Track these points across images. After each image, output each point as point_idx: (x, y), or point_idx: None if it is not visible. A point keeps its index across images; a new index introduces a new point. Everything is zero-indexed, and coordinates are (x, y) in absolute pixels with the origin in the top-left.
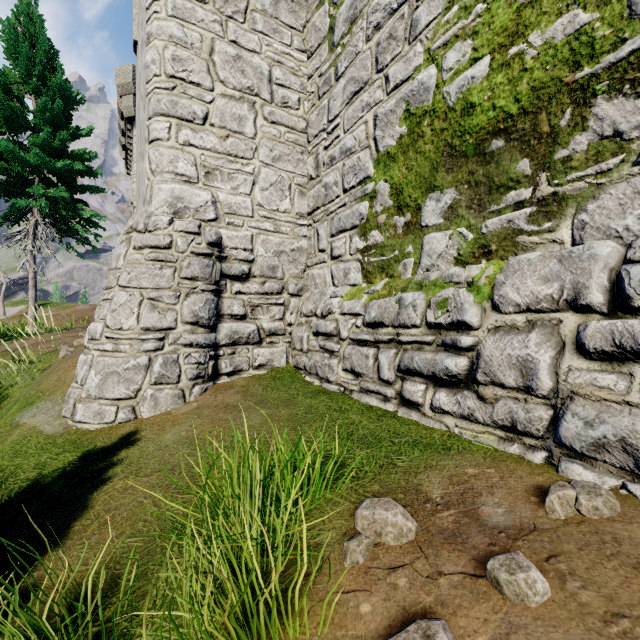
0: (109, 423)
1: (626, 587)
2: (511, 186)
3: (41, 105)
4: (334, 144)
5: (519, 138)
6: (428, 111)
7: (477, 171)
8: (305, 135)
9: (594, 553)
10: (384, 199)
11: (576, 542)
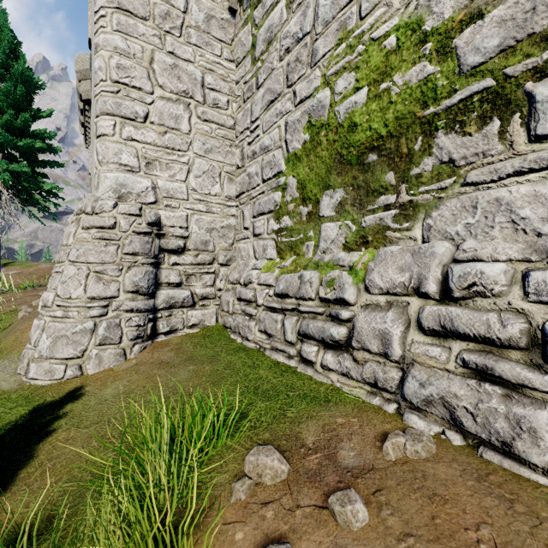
0: (58, 379)
1: (420, 513)
2: (382, 192)
3: (4, 90)
4: (255, 141)
5: (387, 155)
6: (324, 124)
7: (359, 177)
8: (233, 131)
9: (406, 487)
10: (293, 191)
11: (397, 479)
